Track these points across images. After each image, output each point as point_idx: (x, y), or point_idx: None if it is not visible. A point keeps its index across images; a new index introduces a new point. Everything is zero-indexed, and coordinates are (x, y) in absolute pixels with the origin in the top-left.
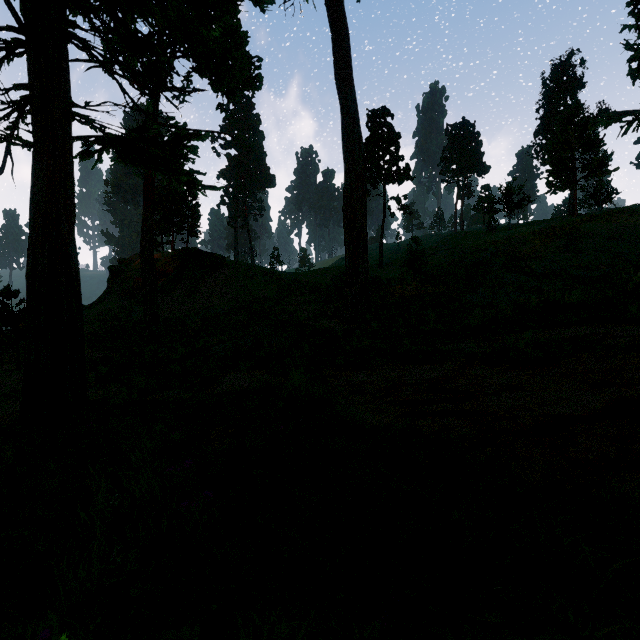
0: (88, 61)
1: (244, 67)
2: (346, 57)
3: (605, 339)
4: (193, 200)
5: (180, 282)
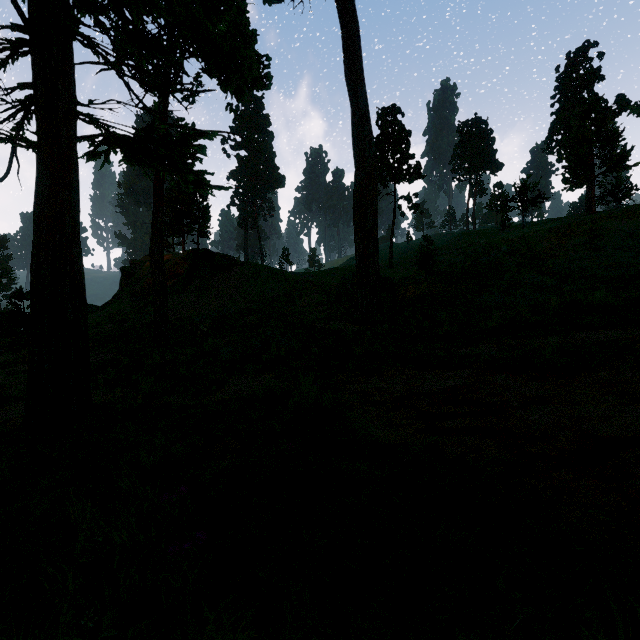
0: (98, 63)
1: (253, 66)
2: (356, 52)
3: (638, 344)
4: (203, 201)
5: (190, 283)
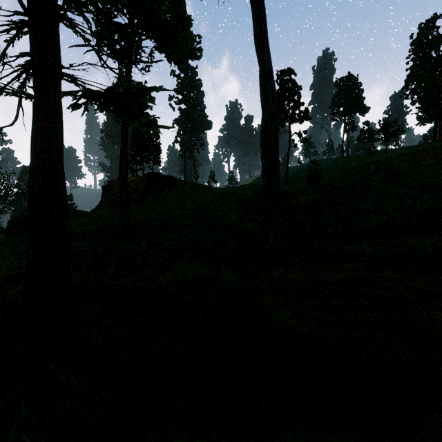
0: (84, 45)
1: (189, 42)
2: (263, 26)
3: None
4: (156, 140)
5: (147, 196)
